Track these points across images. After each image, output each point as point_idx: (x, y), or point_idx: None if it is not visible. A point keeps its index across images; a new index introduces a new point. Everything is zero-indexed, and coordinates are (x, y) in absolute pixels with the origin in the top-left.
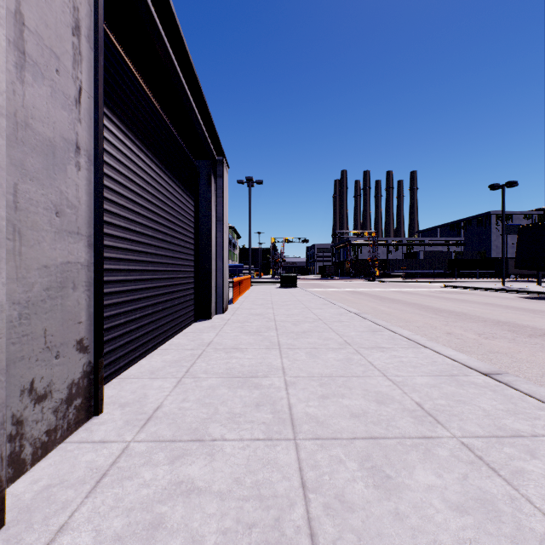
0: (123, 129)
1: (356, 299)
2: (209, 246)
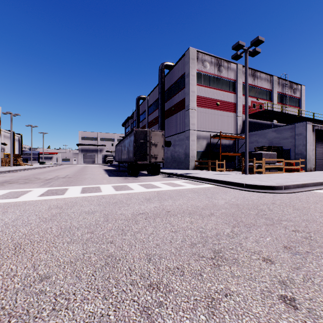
0: (316, 142)
1: None
2: None
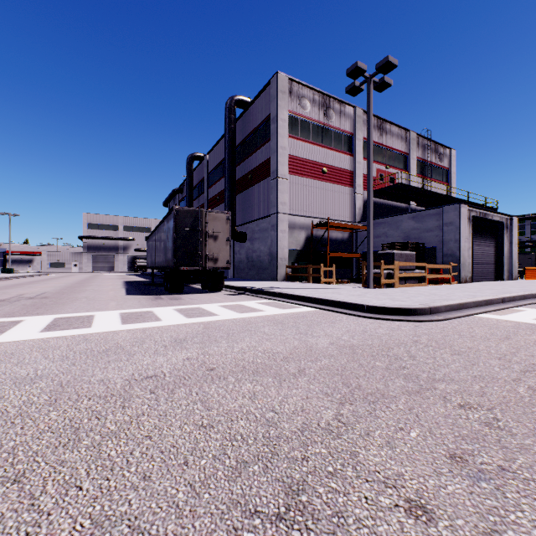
0: (473, 236)
1: None
2: (503, 254)
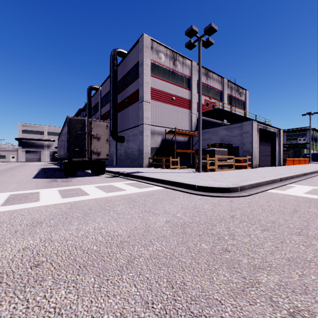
0: (259, 140)
1: None
2: (275, 151)
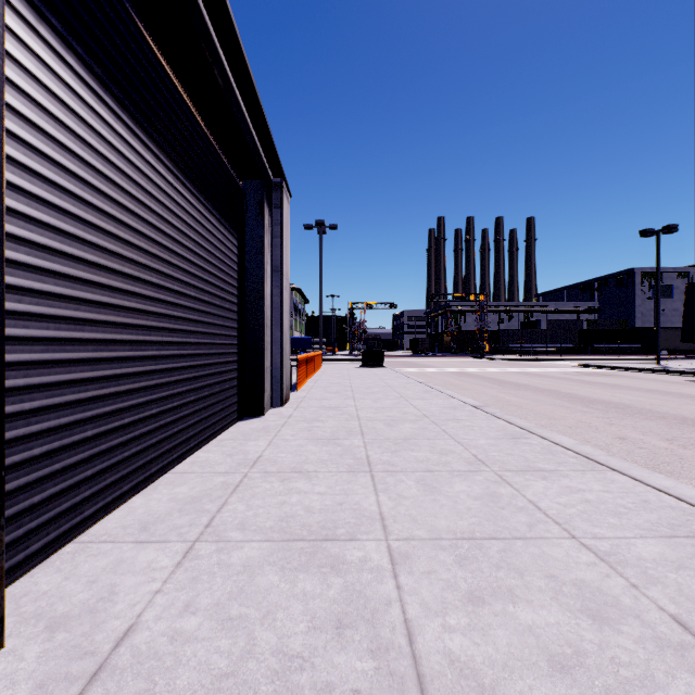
0: (91, 85)
1: (466, 383)
2: (261, 307)
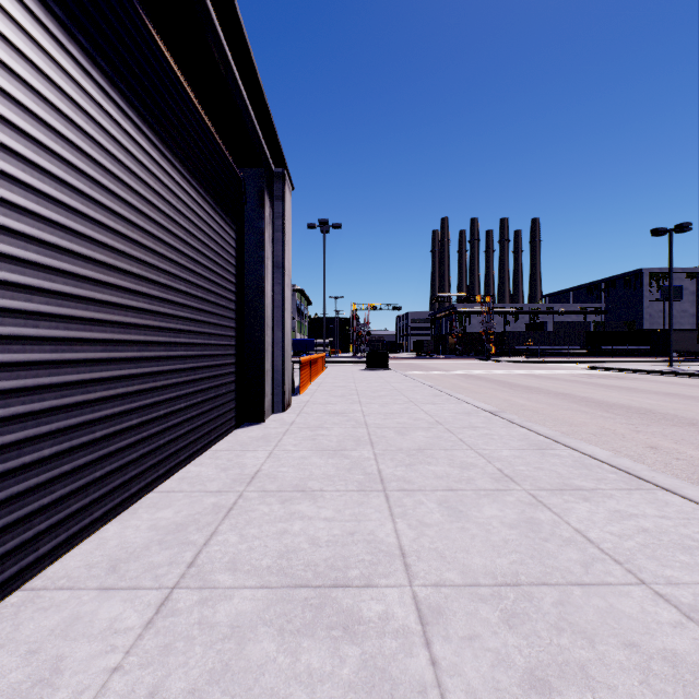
0: (49, 27)
1: (475, 386)
2: (261, 306)
